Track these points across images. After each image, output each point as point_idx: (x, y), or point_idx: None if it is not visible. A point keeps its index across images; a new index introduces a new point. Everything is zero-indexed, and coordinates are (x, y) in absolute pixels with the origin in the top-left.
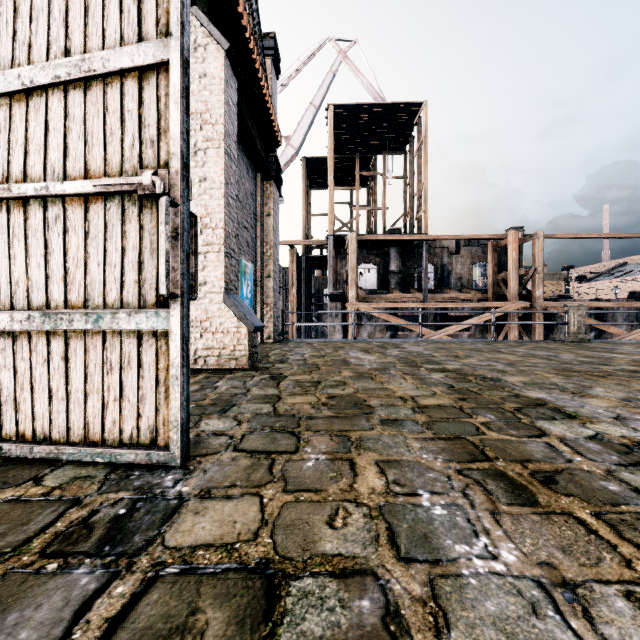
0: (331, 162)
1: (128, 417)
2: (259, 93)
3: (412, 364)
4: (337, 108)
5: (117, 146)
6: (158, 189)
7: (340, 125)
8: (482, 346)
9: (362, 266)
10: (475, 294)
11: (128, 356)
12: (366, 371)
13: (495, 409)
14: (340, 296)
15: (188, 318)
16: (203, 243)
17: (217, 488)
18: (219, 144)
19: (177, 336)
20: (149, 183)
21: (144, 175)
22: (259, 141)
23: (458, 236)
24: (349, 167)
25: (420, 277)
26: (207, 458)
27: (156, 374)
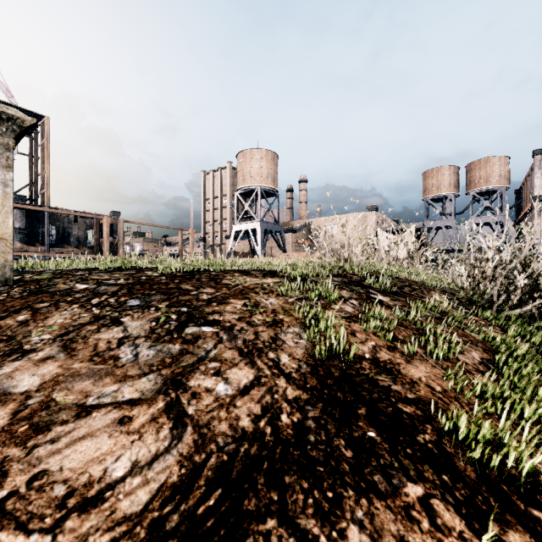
0: None
1: None
2: None
3: None
4: None
5: None
6: None
7: None
8: None
9: None
10: (86, 250)
11: None
12: None
13: None
14: None
15: None
16: None
17: None
18: None
19: None
20: None
21: None
22: None
23: (72, 213)
24: None
25: (44, 235)
26: None
27: None
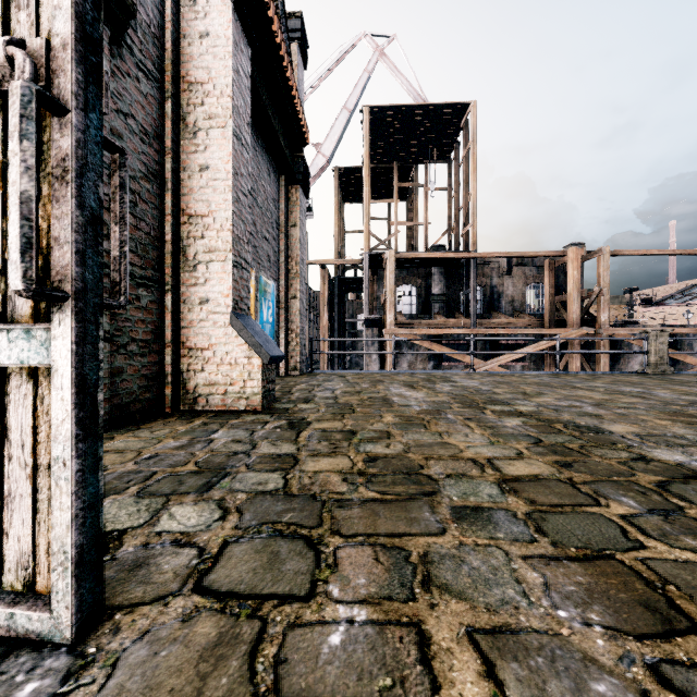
0: (367, 171)
1: None
2: (281, 76)
3: (472, 404)
4: (373, 110)
5: None
6: (18, 72)
7: (377, 130)
8: (549, 380)
9: (401, 288)
10: (530, 319)
11: None
12: (415, 415)
13: (627, 485)
14: (377, 321)
15: (96, 342)
16: (205, 249)
17: None
18: (225, 122)
19: (65, 379)
20: (1, 61)
21: None
22: (282, 136)
23: (511, 253)
24: (387, 178)
25: (467, 300)
26: (136, 616)
27: (34, 452)
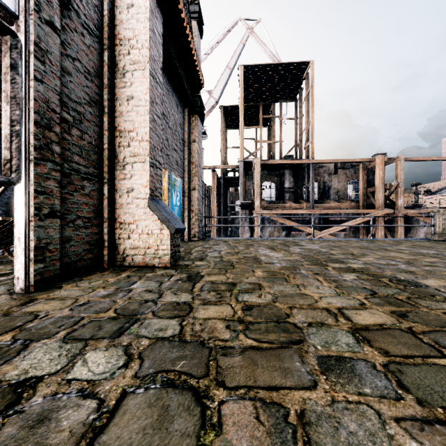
0: (242, 107)
1: None
2: (185, 41)
3: (317, 262)
4: (246, 68)
5: None
6: None
7: (248, 81)
8: (367, 244)
9: (264, 183)
10: (349, 203)
11: None
12: (278, 270)
13: None
14: (248, 205)
15: None
16: (131, 154)
17: None
18: (144, 66)
19: None
20: None
21: None
22: (186, 82)
23: (337, 160)
24: (254, 112)
25: (307, 191)
26: None
27: None
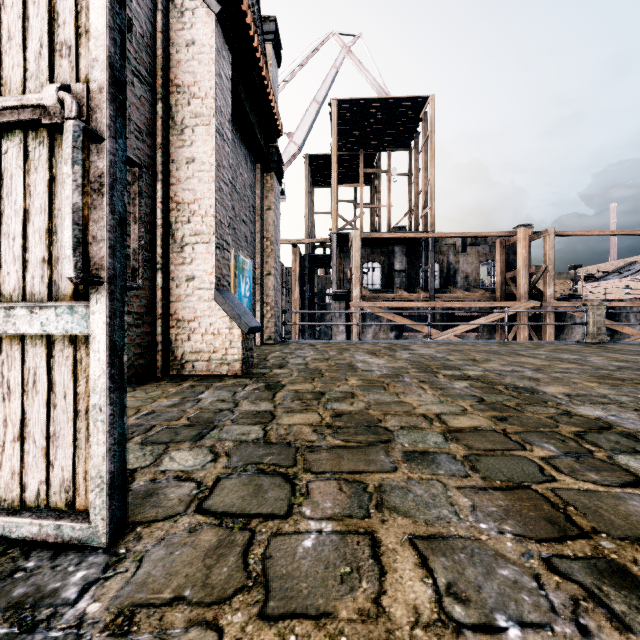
0: (334, 158)
1: (33, 466)
2: (258, 76)
3: (427, 369)
4: (341, 103)
5: (17, 56)
6: (67, 111)
7: (344, 121)
8: (498, 348)
9: (366, 265)
10: (483, 293)
11: (33, 374)
12: (376, 378)
13: (550, 435)
14: (344, 295)
15: (123, 316)
16: (191, 233)
17: (148, 606)
18: (209, 121)
19: (101, 344)
20: (54, 102)
21: (45, 89)
22: (258, 129)
23: (465, 233)
24: (353, 164)
25: (426, 276)
26: (153, 528)
27: (74, 401)
